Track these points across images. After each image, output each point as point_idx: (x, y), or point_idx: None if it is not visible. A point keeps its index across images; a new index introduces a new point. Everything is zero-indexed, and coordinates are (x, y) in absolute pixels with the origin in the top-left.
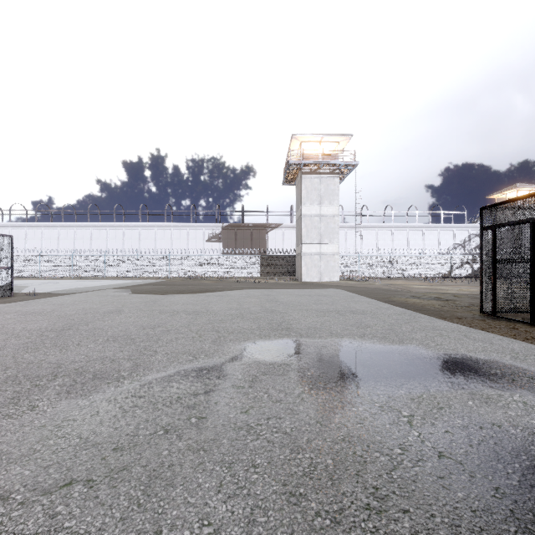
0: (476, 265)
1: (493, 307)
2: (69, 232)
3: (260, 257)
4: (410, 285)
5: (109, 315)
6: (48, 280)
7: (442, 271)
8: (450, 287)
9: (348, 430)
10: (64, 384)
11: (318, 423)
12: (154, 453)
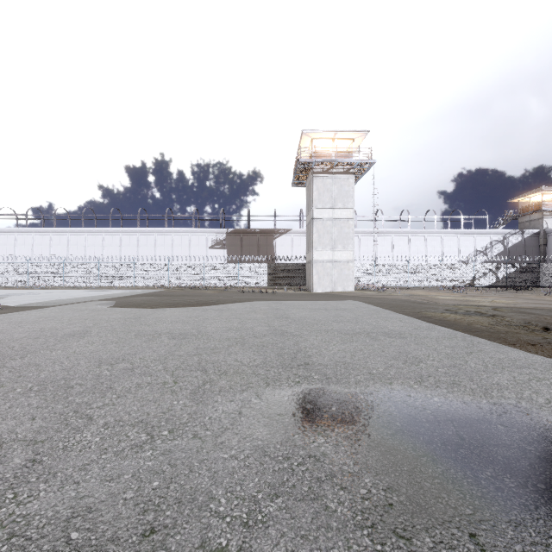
0: (501, 273)
1: None
2: (62, 238)
3: (267, 265)
4: (433, 296)
5: (66, 340)
6: (34, 290)
7: (464, 280)
8: (481, 299)
9: None
10: None
11: None
12: None
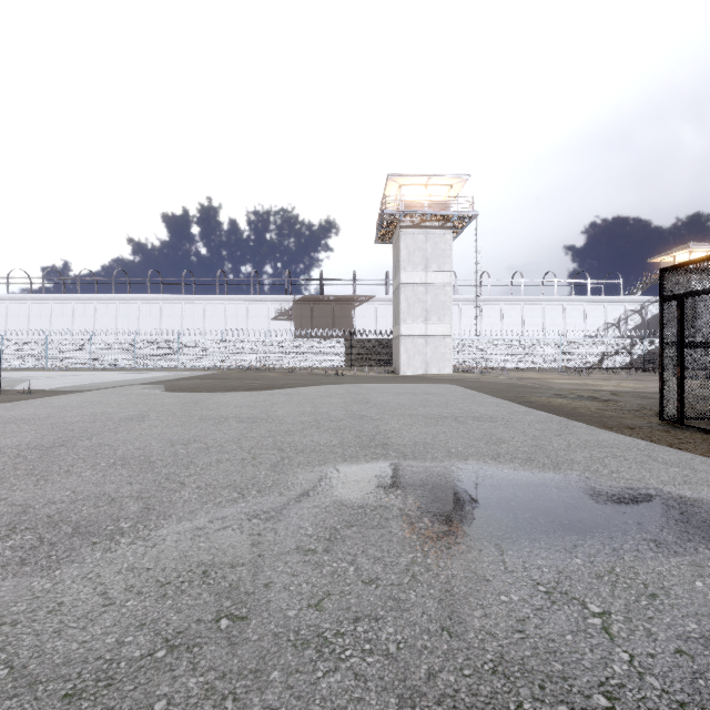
0: (636, 352)
1: (680, 411)
2: (88, 308)
3: (344, 341)
4: (548, 379)
5: (126, 423)
6: (56, 372)
7: (590, 360)
8: (605, 382)
9: (499, 646)
10: (21, 546)
11: (444, 630)
12: (138, 707)
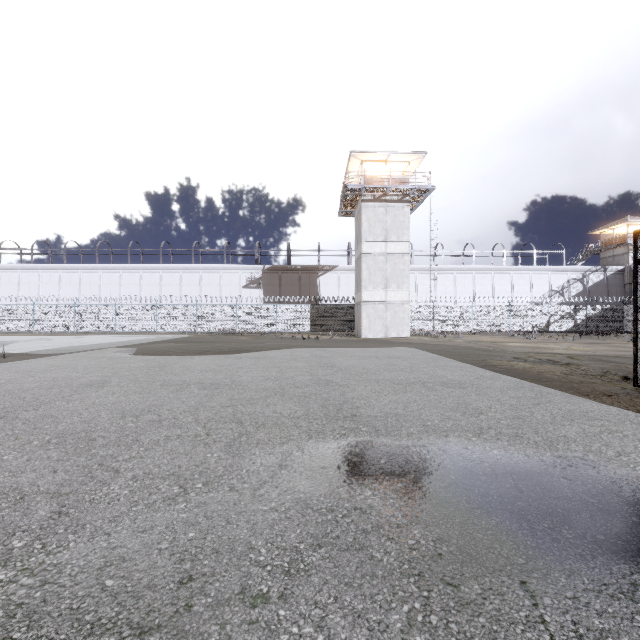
0: (580, 317)
1: None
2: (73, 276)
3: (310, 307)
4: (501, 342)
5: (83, 390)
6: (41, 336)
7: (537, 324)
8: (555, 346)
9: None
10: None
11: None
12: None
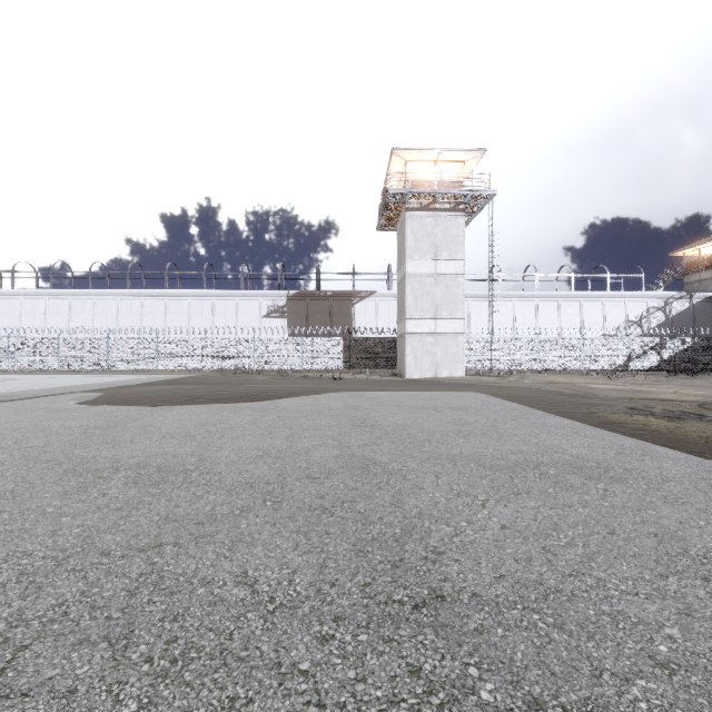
0: (666, 352)
1: None
2: (62, 304)
3: (343, 340)
4: (582, 383)
5: None
6: (11, 375)
7: (615, 361)
8: (656, 388)
9: None
10: None
11: None
12: None
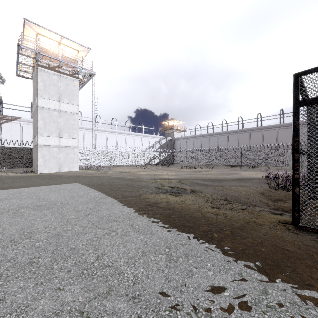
0: (161, 157)
1: None
2: None
3: None
4: (134, 172)
5: None
6: None
7: (146, 161)
8: (161, 173)
9: None
10: None
11: None
12: None
